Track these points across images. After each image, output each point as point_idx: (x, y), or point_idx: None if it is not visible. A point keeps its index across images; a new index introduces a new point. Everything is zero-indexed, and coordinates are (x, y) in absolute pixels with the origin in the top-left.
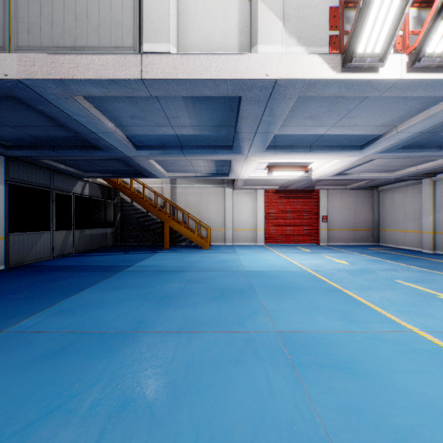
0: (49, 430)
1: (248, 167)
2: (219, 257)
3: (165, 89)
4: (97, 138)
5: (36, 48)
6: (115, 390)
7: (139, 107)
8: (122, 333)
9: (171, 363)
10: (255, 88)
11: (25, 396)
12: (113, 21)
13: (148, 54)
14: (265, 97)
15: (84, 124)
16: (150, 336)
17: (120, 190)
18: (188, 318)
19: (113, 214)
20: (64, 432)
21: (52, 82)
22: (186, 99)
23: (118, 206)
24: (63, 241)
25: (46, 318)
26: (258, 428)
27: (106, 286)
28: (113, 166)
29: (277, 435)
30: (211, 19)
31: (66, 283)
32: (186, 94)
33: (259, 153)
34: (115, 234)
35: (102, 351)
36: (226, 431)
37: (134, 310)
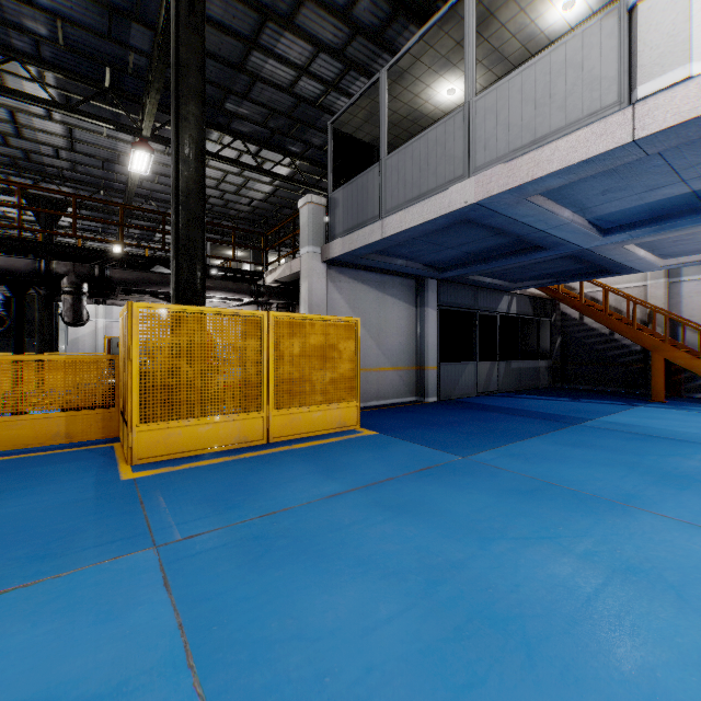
0: (547, 551)
1: None
2: None
3: (676, 136)
4: (544, 235)
5: (492, 163)
6: (612, 552)
7: (618, 176)
8: (603, 499)
9: None
10: None
11: (512, 516)
12: (585, 82)
13: (645, 99)
14: None
15: (531, 224)
16: (653, 517)
17: (562, 301)
18: None
19: (548, 340)
20: (563, 559)
21: (507, 192)
22: None
23: (556, 326)
24: (487, 376)
25: (500, 457)
26: None
27: (560, 440)
28: (555, 267)
29: None
30: None
31: (504, 426)
32: None
33: None
34: (551, 370)
35: (580, 509)
36: None
37: (614, 478)
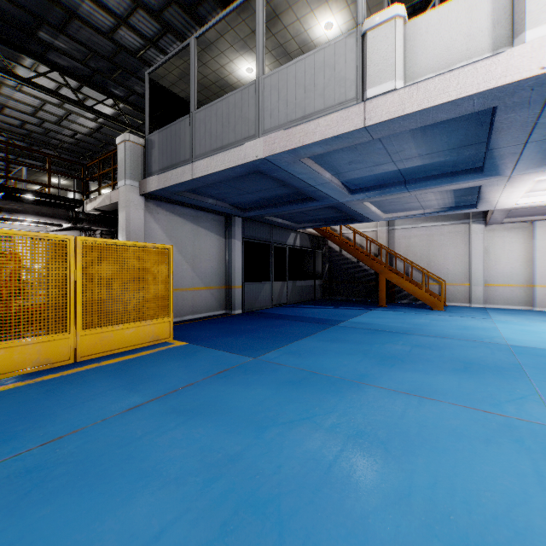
0: (305, 430)
1: (513, 190)
2: (459, 322)
3: (389, 129)
4: (314, 190)
5: (275, 128)
6: (349, 422)
7: (358, 152)
8: (346, 380)
9: (401, 417)
10: (519, 90)
11: (283, 404)
12: (336, 79)
13: (371, 99)
14: (540, 95)
15: (305, 180)
16: (375, 389)
17: (328, 239)
18: (417, 383)
19: (321, 265)
20: (316, 435)
21: (286, 152)
22: (414, 129)
23: (325, 256)
24: (279, 292)
25: (281, 355)
26: (515, 506)
27: (323, 338)
28: (324, 214)
29: (543, 522)
30: (449, 28)
31: (288, 330)
32: (414, 126)
33: (535, 168)
34: (323, 287)
35: (331, 390)
36: (470, 492)
37: (355, 363)
